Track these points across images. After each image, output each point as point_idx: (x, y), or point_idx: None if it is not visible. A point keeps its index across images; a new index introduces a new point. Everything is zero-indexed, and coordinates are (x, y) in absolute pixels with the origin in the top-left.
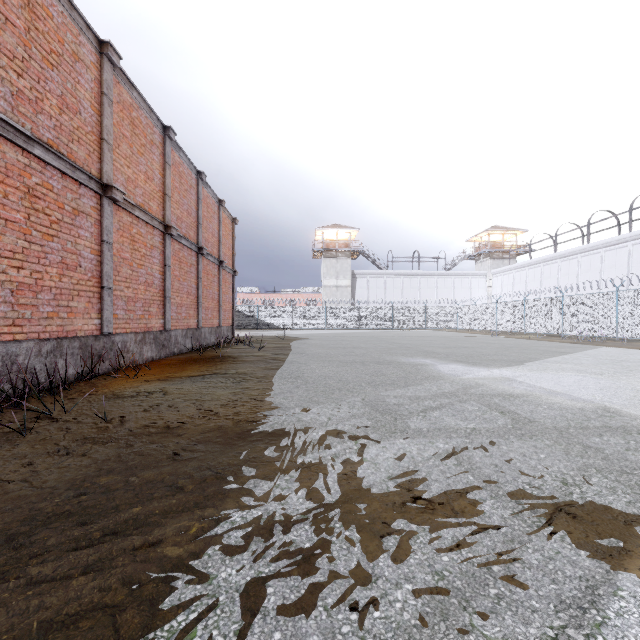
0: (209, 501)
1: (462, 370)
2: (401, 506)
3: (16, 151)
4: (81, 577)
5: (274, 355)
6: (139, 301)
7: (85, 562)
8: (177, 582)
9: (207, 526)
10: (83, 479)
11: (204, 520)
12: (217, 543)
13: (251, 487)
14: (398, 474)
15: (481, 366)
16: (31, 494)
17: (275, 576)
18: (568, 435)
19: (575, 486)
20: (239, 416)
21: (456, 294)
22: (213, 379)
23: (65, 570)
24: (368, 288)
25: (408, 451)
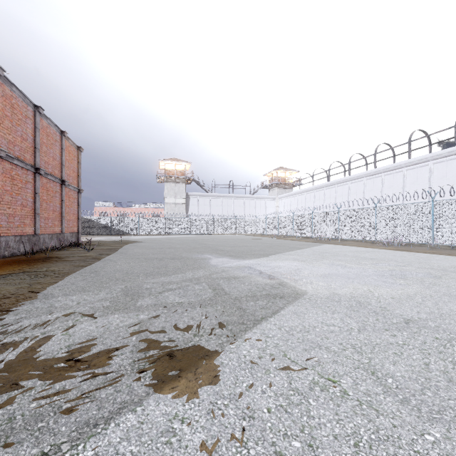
0: None
1: (225, 262)
2: (48, 367)
3: None
4: None
5: (98, 255)
6: None
7: None
8: None
9: None
10: None
11: None
12: None
13: None
14: (80, 342)
15: (240, 258)
16: None
17: None
18: (237, 302)
19: (199, 336)
20: None
21: (257, 211)
22: (16, 277)
23: None
24: (198, 205)
25: (111, 323)
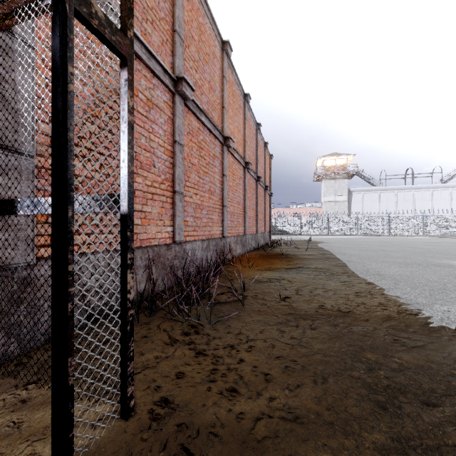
0: None
1: None
2: None
3: (195, 120)
4: None
5: (322, 254)
6: (235, 215)
7: None
8: None
9: None
10: (350, 353)
11: None
12: None
13: None
14: None
15: None
16: (329, 361)
17: None
18: None
19: None
20: (390, 307)
21: (453, 204)
22: (307, 272)
23: None
24: (363, 202)
25: None
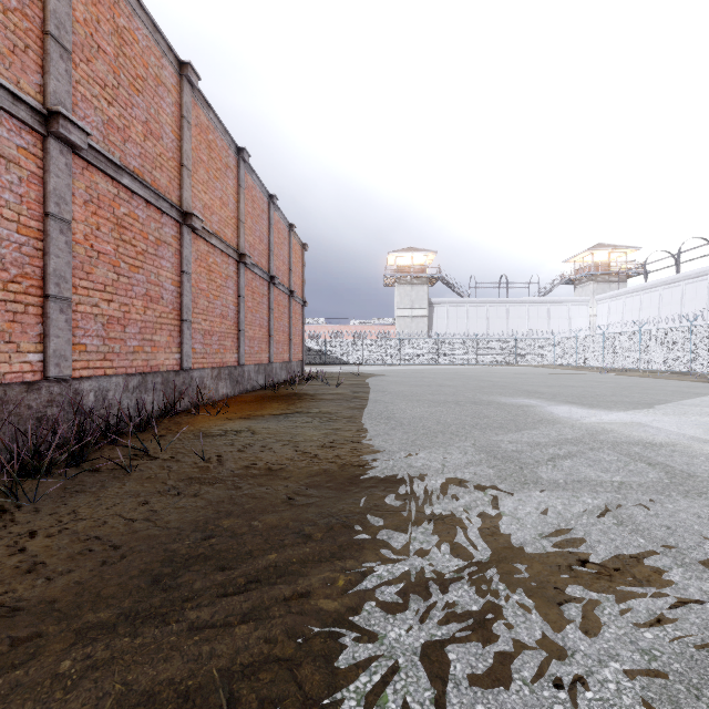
0: (345, 552)
1: (579, 413)
2: (569, 569)
3: (107, 181)
4: (243, 625)
5: (353, 393)
6: (215, 334)
7: (240, 610)
8: (344, 639)
9: (354, 579)
10: (205, 521)
11: (348, 572)
12: (372, 599)
13: (385, 538)
14: (550, 532)
15: (601, 408)
16: (160, 534)
17: (451, 640)
18: None
19: None
20: (341, 459)
21: (552, 324)
22: (298, 418)
23: (222, 617)
24: (447, 318)
25: (551, 506)
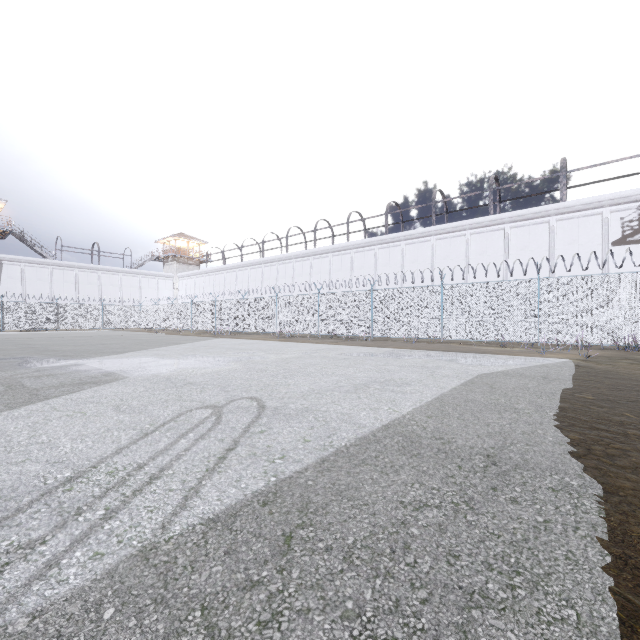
0: None
1: (48, 362)
2: None
3: None
4: None
5: None
6: None
7: None
8: None
9: None
10: None
11: None
12: None
13: None
14: None
15: (78, 358)
16: None
17: None
18: (35, 391)
19: None
20: None
21: (143, 294)
22: None
23: None
24: (23, 279)
25: None
